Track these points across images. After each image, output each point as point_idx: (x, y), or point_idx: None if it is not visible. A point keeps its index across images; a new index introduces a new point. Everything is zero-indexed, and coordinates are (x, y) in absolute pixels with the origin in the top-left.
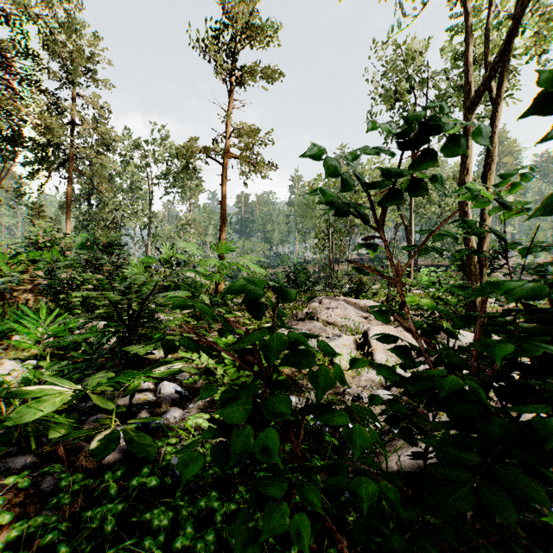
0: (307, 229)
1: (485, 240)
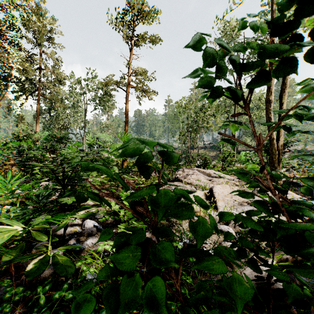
0: (174, 129)
1: (280, 134)
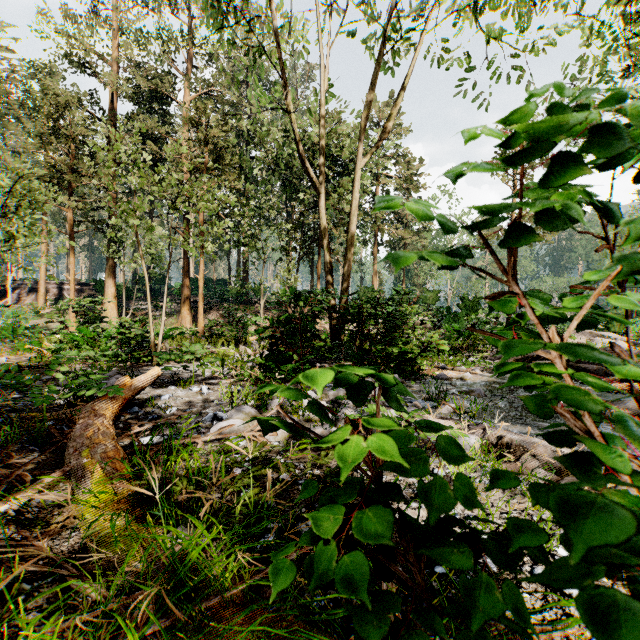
0: None
1: None
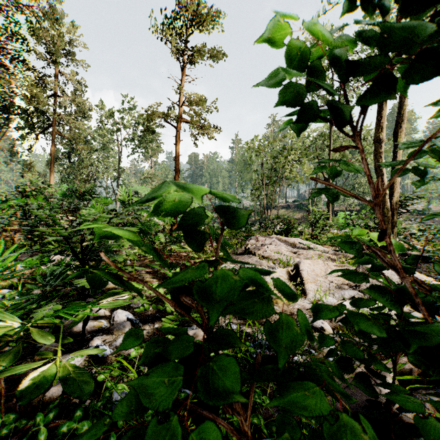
0: (245, 181)
1: (395, 187)
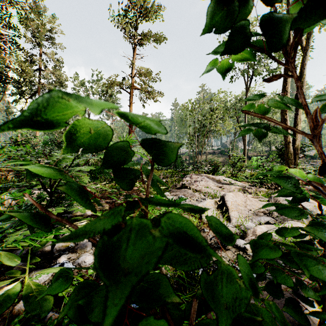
0: (181, 134)
1: (297, 137)
